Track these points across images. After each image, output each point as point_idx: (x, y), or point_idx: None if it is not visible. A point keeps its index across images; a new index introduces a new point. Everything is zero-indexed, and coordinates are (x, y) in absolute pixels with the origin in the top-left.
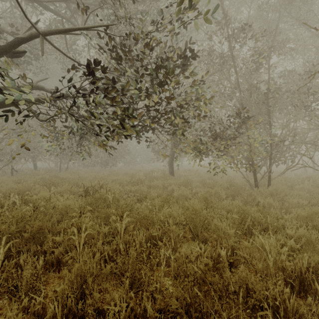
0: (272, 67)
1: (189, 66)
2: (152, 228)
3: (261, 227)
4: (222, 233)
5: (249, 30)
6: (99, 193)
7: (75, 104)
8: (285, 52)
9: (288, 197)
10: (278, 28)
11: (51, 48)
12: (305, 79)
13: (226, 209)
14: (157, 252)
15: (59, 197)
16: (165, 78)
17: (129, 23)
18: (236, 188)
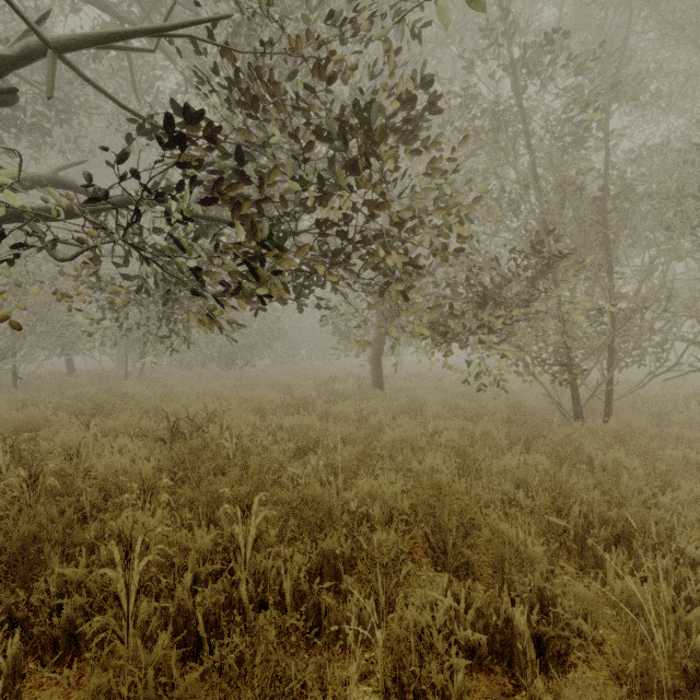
0: (615, 136)
1: (420, 130)
2: (327, 533)
3: (610, 530)
4: (511, 550)
5: (561, 50)
6: (206, 433)
7: (138, 219)
8: (645, 101)
9: (657, 444)
10: (628, 45)
11: (100, 94)
12: (693, 162)
13: (511, 477)
14: (339, 600)
15: (106, 445)
16: (363, 154)
17: (269, 6)
18: (530, 421)
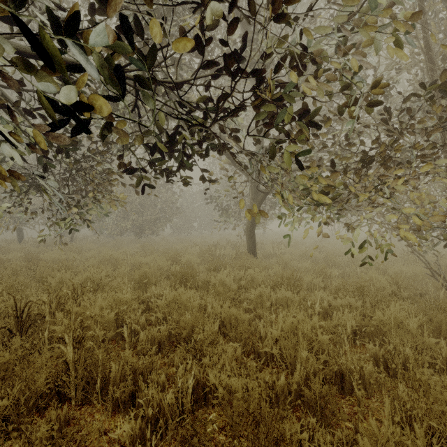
0: None
1: None
2: None
3: None
4: None
5: None
6: None
7: None
8: None
9: None
10: None
11: None
12: None
13: None
14: None
15: None
16: None
17: None
18: (433, 301)
